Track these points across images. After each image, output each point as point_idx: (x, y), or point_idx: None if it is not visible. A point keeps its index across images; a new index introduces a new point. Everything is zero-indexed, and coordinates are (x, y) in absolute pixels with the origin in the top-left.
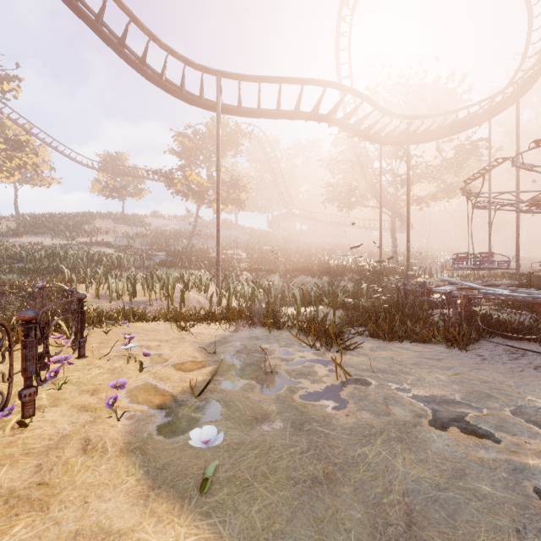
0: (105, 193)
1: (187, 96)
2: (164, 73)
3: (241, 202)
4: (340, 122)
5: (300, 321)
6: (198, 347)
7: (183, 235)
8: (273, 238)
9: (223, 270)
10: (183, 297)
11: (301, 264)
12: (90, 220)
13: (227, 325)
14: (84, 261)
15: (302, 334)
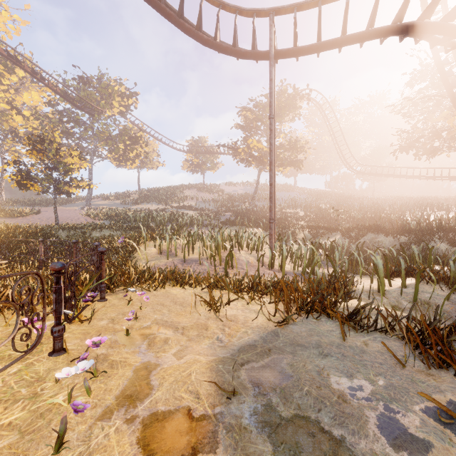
0: (191, 169)
1: (239, 51)
2: (217, 33)
3: (299, 162)
4: (437, 27)
5: (414, 332)
6: (217, 355)
7: (247, 198)
8: (332, 197)
9: (280, 228)
10: (231, 257)
11: (366, 221)
12: (181, 190)
13: (274, 306)
14: (166, 221)
15: (416, 356)
